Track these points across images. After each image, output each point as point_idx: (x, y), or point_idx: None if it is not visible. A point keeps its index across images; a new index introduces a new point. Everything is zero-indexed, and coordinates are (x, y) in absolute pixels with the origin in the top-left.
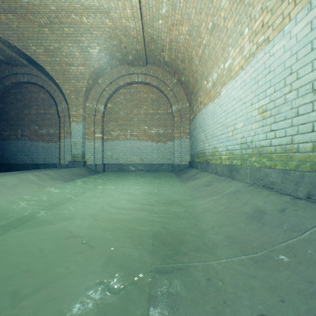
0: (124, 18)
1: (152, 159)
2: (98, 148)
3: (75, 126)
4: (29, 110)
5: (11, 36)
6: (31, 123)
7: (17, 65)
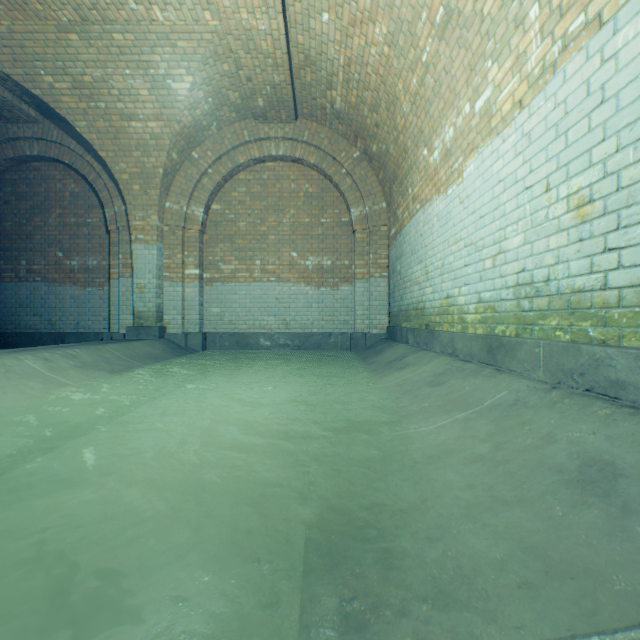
0: (245, 9)
1: (307, 323)
2: (191, 300)
3: (142, 252)
4: (45, 217)
5: None
6: (48, 245)
7: (16, 120)
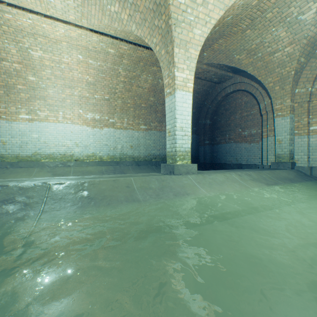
0: None
1: None
2: (313, 145)
3: (279, 121)
4: (234, 116)
5: (220, 58)
6: (235, 127)
7: (224, 81)
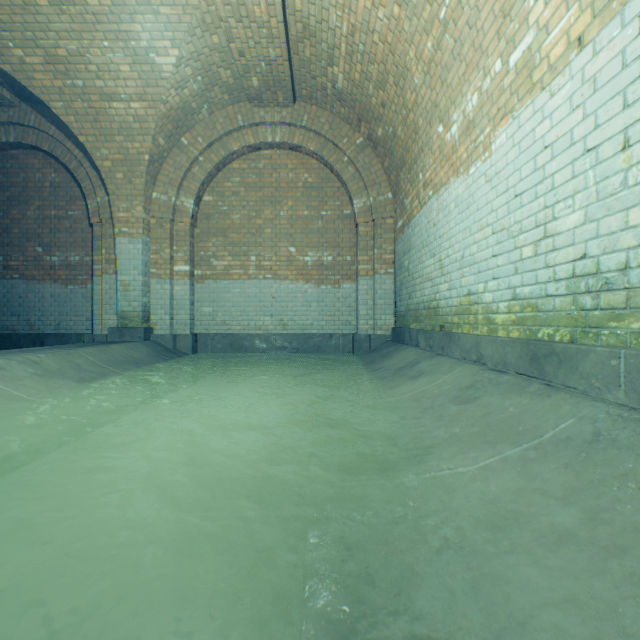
0: None
1: (306, 324)
2: (180, 298)
3: (126, 246)
4: (23, 209)
5: None
6: (26, 239)
7: None
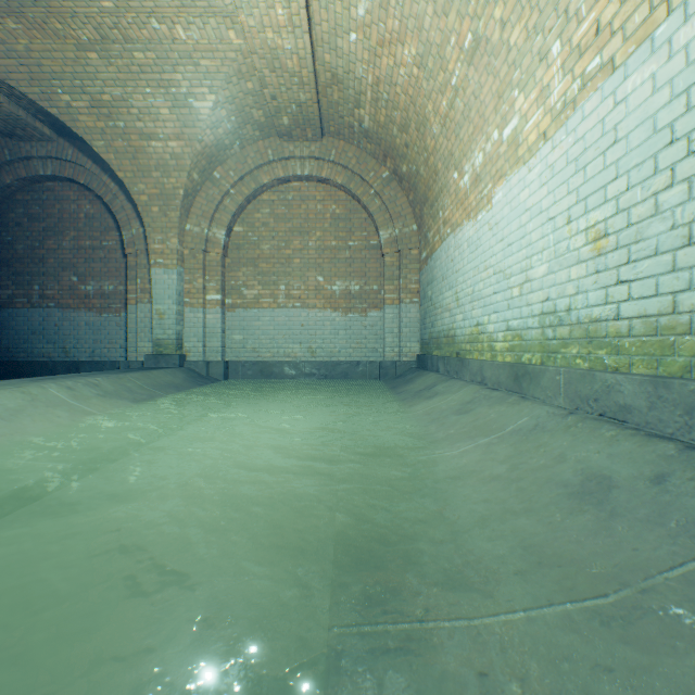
0: (271, 28)
1: (334, 351)
2: (212, 326)
3: (161, 276)
4: (59, 240)
5: (14, 72)
6: (62, 269)
7: (29, 138)
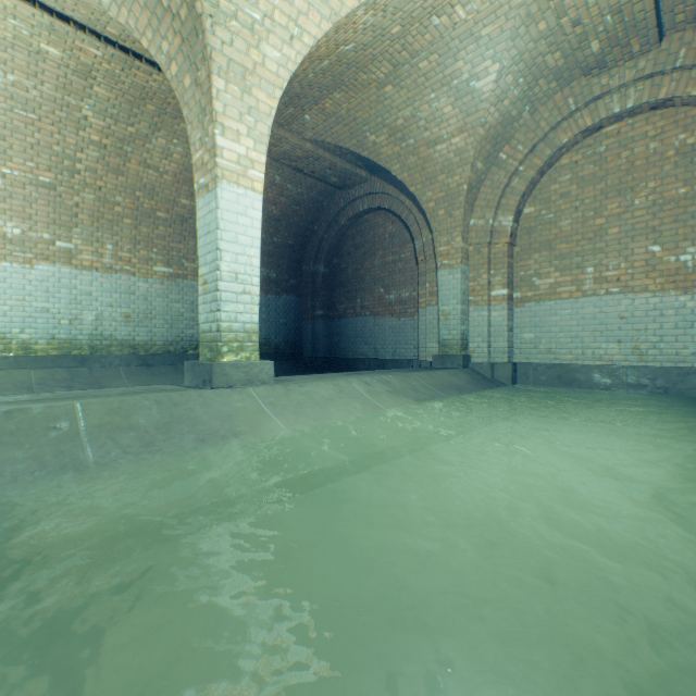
0: None
1: (682, 353)
2: (496, 325)
3: (446, 277)
4: (371, 260)
5: (340, 134)
6: (373, 283)
7: (353, 185)
